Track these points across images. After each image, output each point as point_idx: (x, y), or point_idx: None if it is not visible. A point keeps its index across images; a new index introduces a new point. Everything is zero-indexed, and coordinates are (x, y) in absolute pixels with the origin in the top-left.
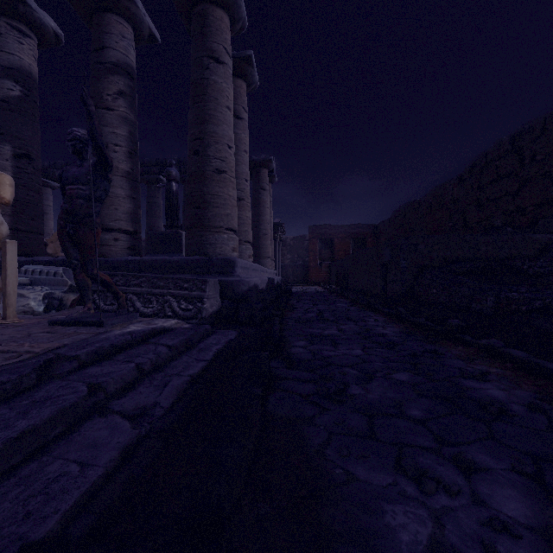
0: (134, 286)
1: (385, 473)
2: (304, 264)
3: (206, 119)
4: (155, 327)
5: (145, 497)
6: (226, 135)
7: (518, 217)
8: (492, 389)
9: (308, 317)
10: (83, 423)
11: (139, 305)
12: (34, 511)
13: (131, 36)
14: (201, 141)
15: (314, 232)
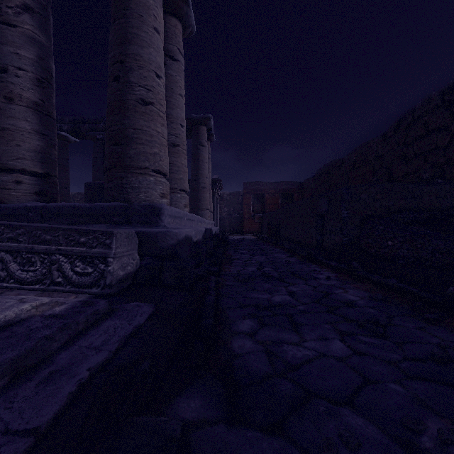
0: (8, 240)
1: None
2: (239, 216)
3: (128, 38)
4: None
5: None
6: (153, 60)
7: (449, 169)
8: None
9: (248, 272)
10: None
11: (15, 267)
12: None
13: None
14: (122, 64)
15: (247, 188)
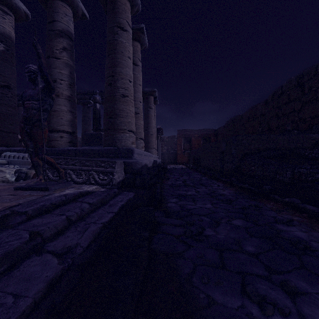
0: (71, 165)
1: (235, 297)
2: (174, 152)
3: (116, 64)
4: (82, 191)
5: None
6: (128, 74)
7: (300, 124)
8: (297, 231)
9: (177, 183)
10: (23, 261)
11: (74, 177)
12: None
13: (71, 15)
14: (113, 77)
15: (180, 134)
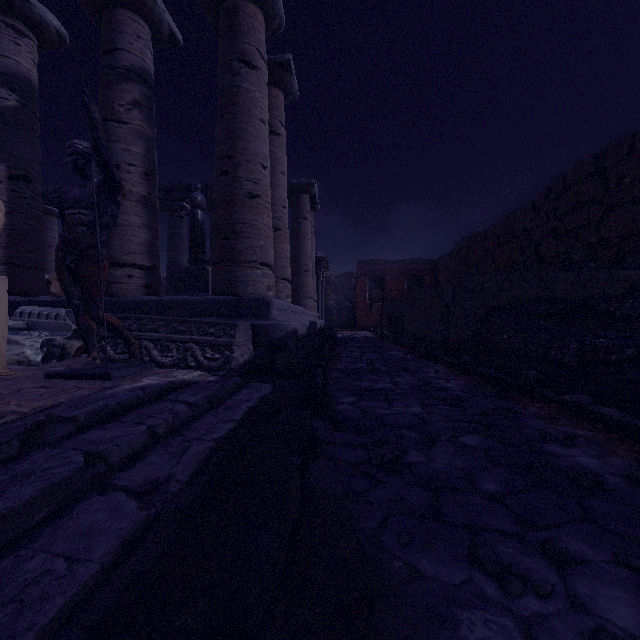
0: (150, 331)
1: (457, 566)
2: (351, 306)
3: (237, 134)
4: (174, 381)
5: (150, 605)
6: (260, 153)
7: (601, 250)
8: (582, 456)
9: (356, 368)
10: (76, 504)
11: (156, 354)
12: (1, 628)
13: (148, 36)
14: (231, 160)
15: (362, 269)
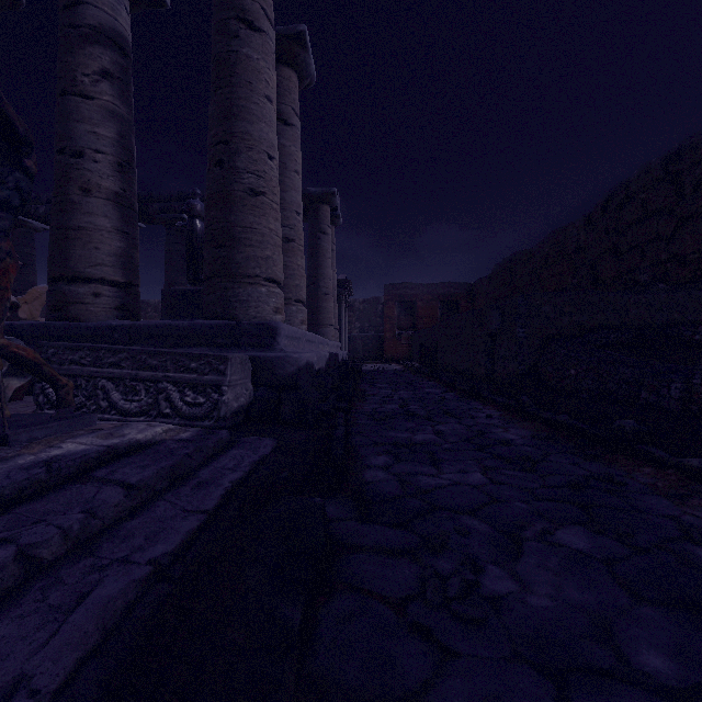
0: (109, 366)
1: None
2: (378, 335)
3: (235, 113)
4: (116, 444)
5: None
6: (265, 138)
7: (674, 269)
8: None
9: (386, 411)
10: None
11: (117, 397)
12: None
13: None
14: (227, 145)
15: (390, 293)
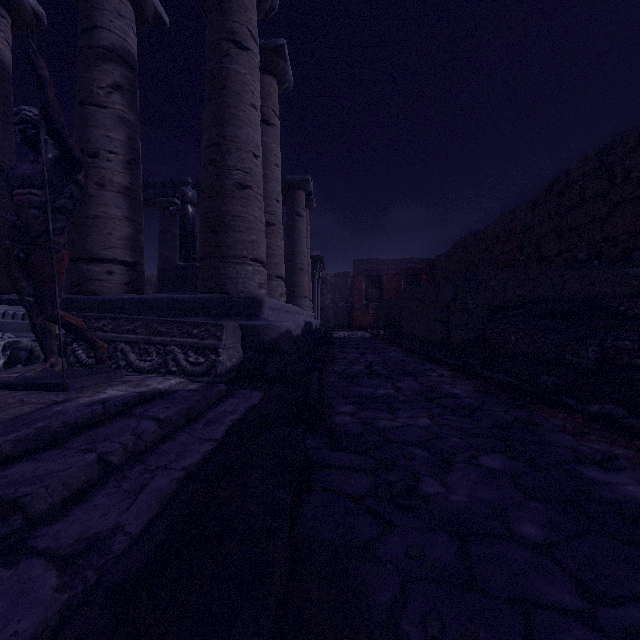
0: (127, 332)
1: None
2: (347, 306)
3: (226, 119)
4: (145, 391)
5: None
6: (251, 140)
7: (607, 248)
8: (631, 484)
9: (354, 371)
10: None
11: (133, 357)
12: None
13: (131, 15)
14: (219, 147)
15: (359, 268)
